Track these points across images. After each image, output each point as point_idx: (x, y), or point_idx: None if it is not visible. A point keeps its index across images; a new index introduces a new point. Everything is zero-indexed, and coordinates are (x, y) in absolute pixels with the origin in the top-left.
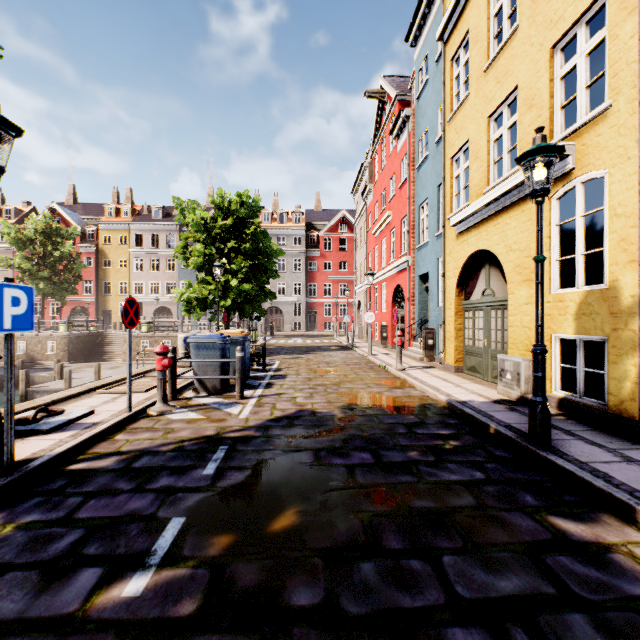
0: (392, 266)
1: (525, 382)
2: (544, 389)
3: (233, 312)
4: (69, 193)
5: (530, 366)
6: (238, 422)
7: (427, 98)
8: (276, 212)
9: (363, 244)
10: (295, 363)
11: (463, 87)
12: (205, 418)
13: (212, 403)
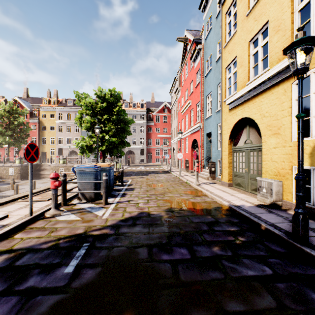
0: (191, 129)
1: (275, 194)
2: (304, 204)
3: (107, 153)
4: (24, 92)
5: (278, 185)
6: (100, 222)
7: (211, 38)
8: (131, 102)
9: (176, 118)
10: (140, 181)
11: (233, 27)
12: (80, 219)
13: (87, 207)
